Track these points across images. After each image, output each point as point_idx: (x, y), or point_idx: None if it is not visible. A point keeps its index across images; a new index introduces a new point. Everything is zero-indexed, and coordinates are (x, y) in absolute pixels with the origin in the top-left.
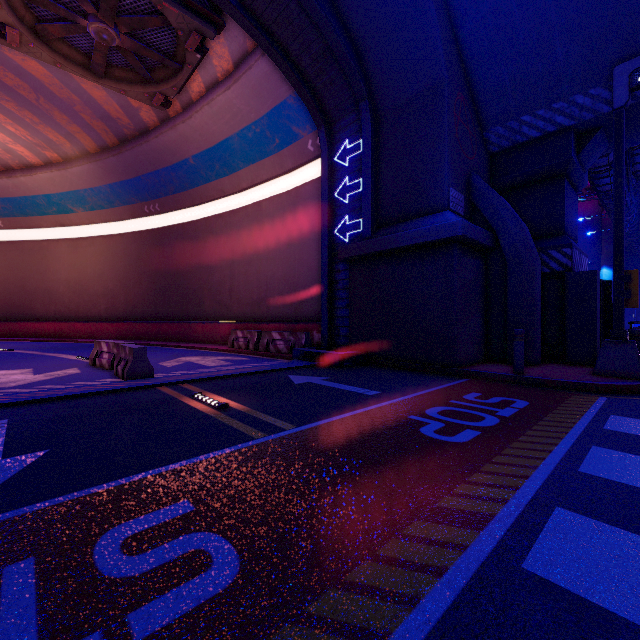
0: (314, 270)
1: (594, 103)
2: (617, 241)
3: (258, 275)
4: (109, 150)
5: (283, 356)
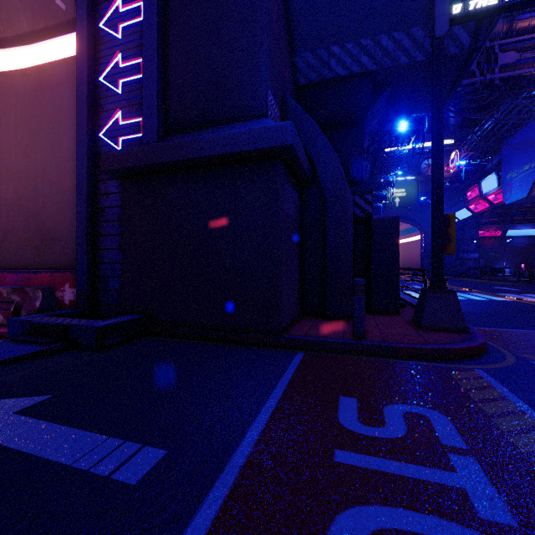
0: (69, 193)
1: (395, 49)
2: (438, 182)
3: None
4: None
5: None
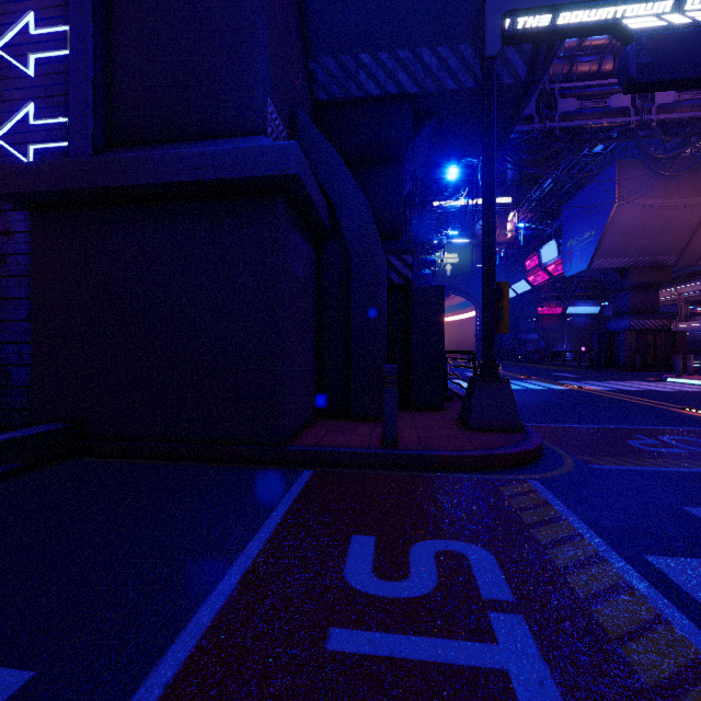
0: None
1: (440, 69)
2: (489, 241)
3: None
4: None
5: None
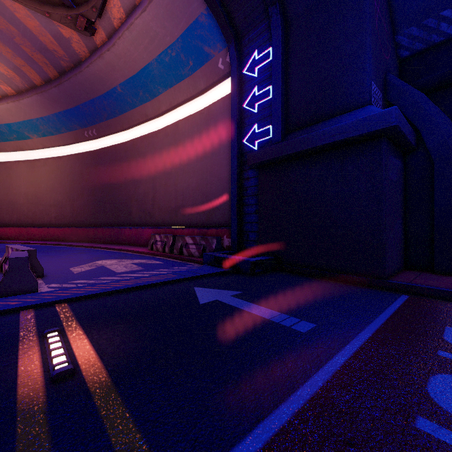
0: (224, 180)
1: None
2: None
3: (175, 186)
4: (51, 82)
5: (194, 260)
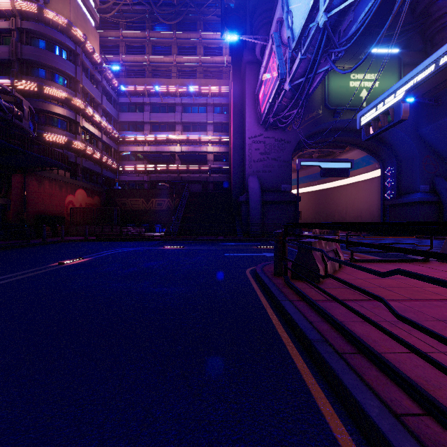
0: (379, 206)
1: None
2: None
3: (357, 207)
4: (302, 169)
5: (366, 234)
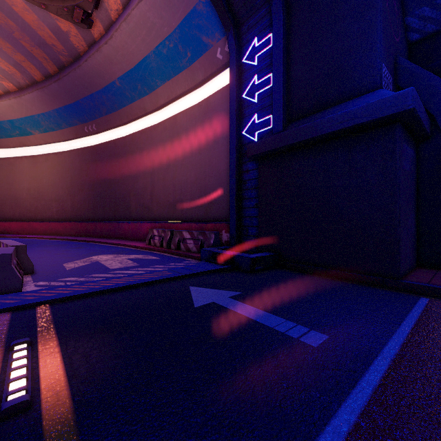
0: (223, 173)
1: None
2: None
3: (174, 180)
4: (51, 77)
5: (192, 255)
